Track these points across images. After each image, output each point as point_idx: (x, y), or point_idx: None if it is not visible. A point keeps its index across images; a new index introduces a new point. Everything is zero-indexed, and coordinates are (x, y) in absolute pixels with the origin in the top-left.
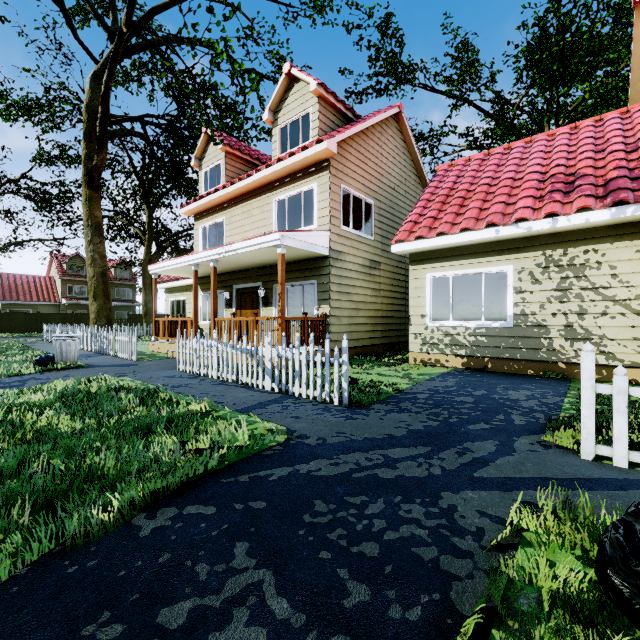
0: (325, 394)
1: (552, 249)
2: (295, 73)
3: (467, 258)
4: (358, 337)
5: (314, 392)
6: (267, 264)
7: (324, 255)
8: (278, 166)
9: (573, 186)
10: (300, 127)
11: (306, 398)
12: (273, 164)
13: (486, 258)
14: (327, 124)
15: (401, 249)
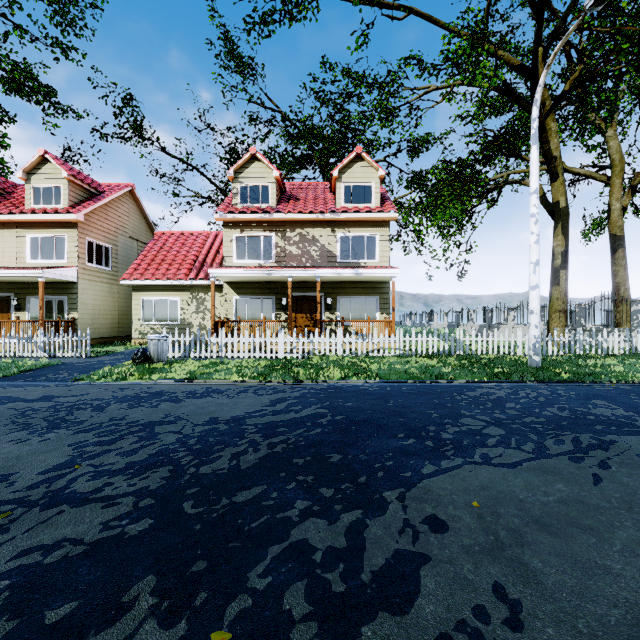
0: (78, 354)
1: (194, 292)
2: (49, 159)
3: (161, 292)
4: (100, 332)
5: (72, 354)
6: (21, 281)
7: (74, 281)
8: (34, 217)
9: (203, 267)
10: (53, 193)
11: (67, 357)
12: (29, 214)
13: (170, 293)
14: (76, 197)
15: (126, 284)
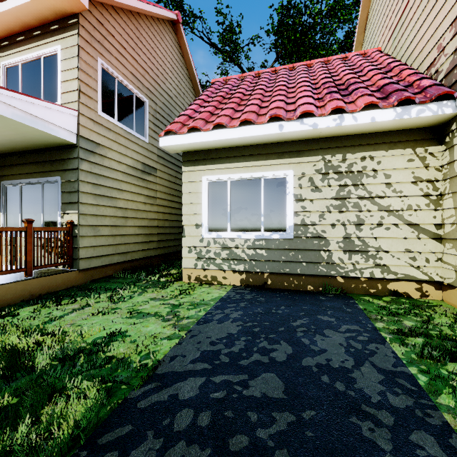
0: None
1: (331, 154)
2: None
3: (246, 160)
4: (126, 250)
5: None
6: None
7: (69, 142)
8: None
9: (348, 91)
10: None
11: None
12: None
13: (266, 161)
14: None
15: (172, 143)
